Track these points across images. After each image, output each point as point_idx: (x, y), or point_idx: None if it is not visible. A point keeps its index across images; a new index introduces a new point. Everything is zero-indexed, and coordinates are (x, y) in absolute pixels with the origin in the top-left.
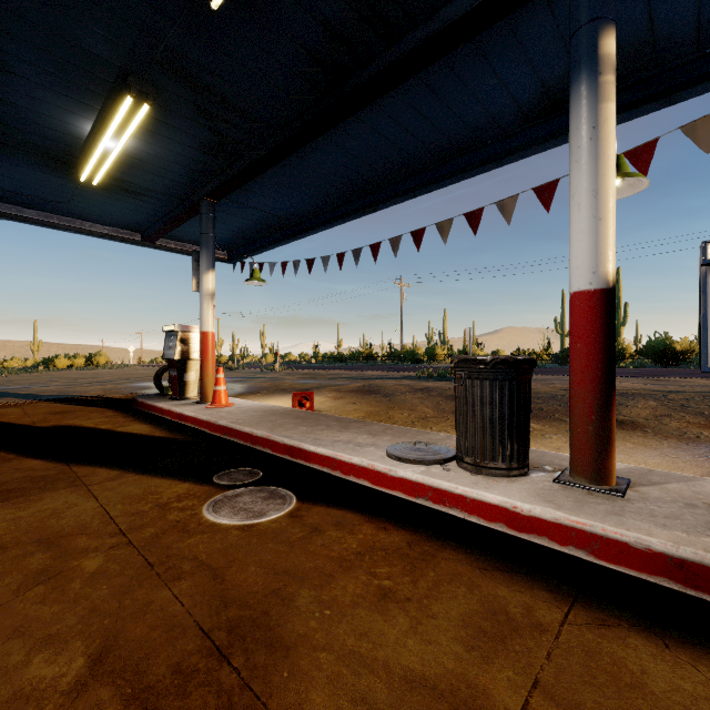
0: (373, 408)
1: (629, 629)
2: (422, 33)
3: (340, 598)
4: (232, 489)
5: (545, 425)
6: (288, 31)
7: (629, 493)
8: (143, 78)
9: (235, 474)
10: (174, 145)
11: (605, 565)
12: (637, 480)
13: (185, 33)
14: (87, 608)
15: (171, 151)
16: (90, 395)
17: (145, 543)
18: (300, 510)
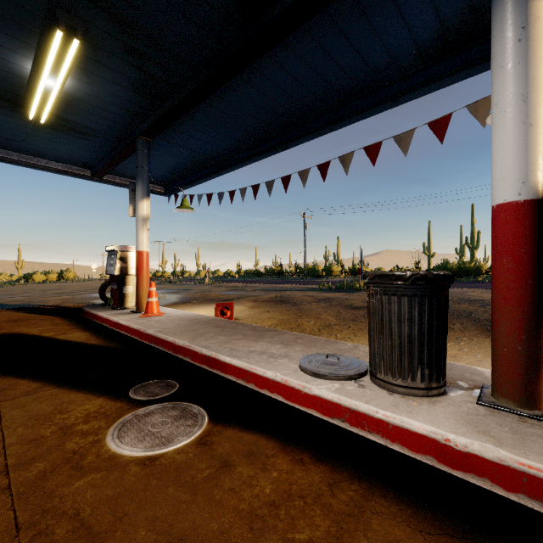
0: (284, 316)
1: None
2: None
3: None
4: (144, 406)
5: None
6: None
7: None
8: (71, 12)
9: (152, 386)
10: (109, 85)
11: None
12: None
13: None
14: None
15: (106, 91)
16: (49, 304)
17: (26, 487)
18: (210, 435)
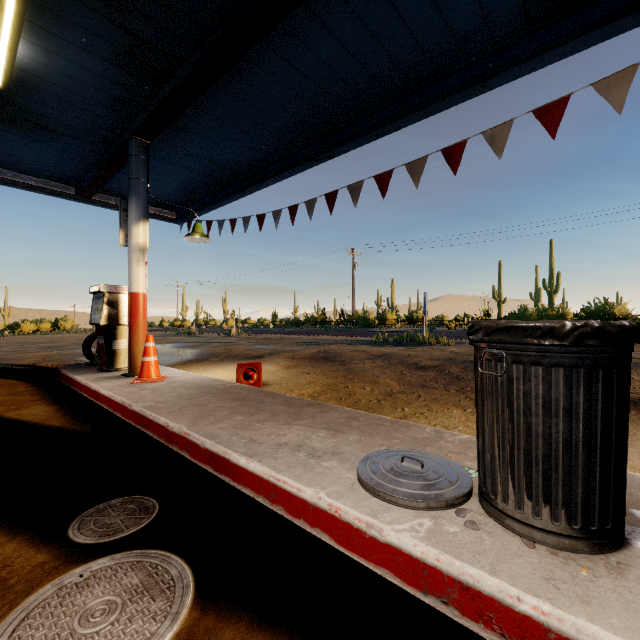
0: (330, 380)
1: None
2: None
3: None
4: (85, 561)
5: None
6: None
7: None
8: None
9: (114, 512)
10: (81, 56)
11: None
12: None
13: None
14: None
15: (79, 65)
16: (22, 363)
17: None
18: None
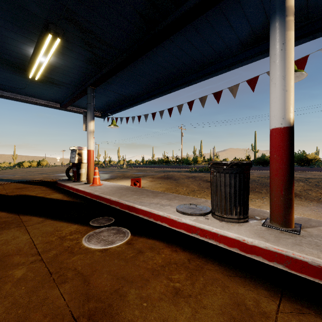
0: (169, 186)
1: (315, 316)
2: (193, 1)
3: (152, 295)
4: (98, 228)
5: (251, 194)
6: (127, 0)
7: (302, 232)
8: (57, 25)
9: (101, 220)
10: (73, 60)
11: (294, 273)
12: (304, 225)
13: (76, 1)
14: (10, 302)
15: (72, 63)
16: (36, 179)
17: (50, 259)
18: (132, 240)
